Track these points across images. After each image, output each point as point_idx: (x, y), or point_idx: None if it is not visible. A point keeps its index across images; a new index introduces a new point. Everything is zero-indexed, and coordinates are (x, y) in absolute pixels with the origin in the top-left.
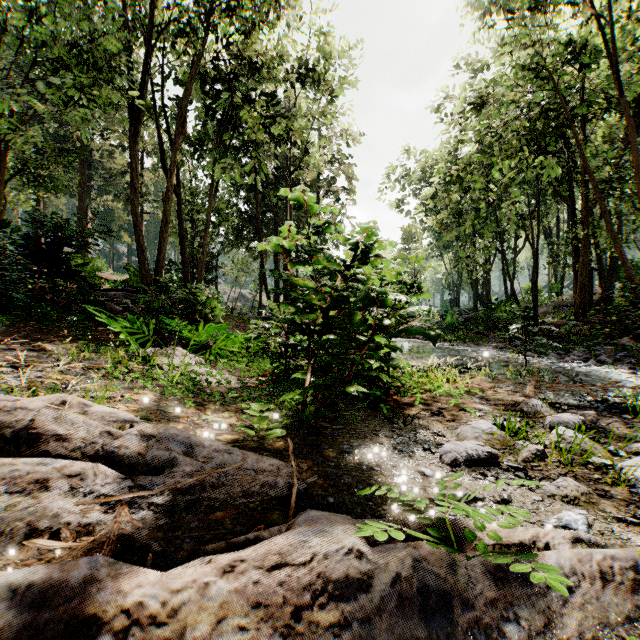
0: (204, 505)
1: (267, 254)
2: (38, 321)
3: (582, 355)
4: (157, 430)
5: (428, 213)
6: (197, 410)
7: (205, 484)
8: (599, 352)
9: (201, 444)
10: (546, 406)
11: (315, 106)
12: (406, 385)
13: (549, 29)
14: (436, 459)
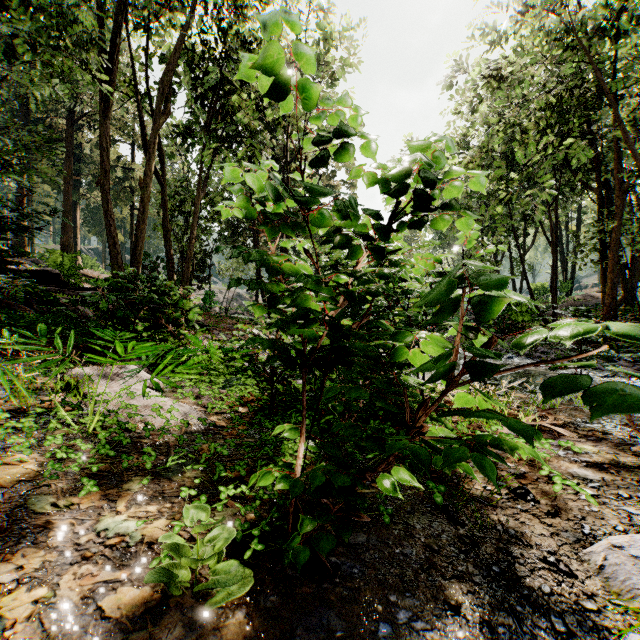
0: None
1: None
2: None
3: (631, 366)
4: None
5: None
6: (102, 499)
7: None
8: None
9: None
10: None
11: None
12: (453, 430)
13: None
14: None
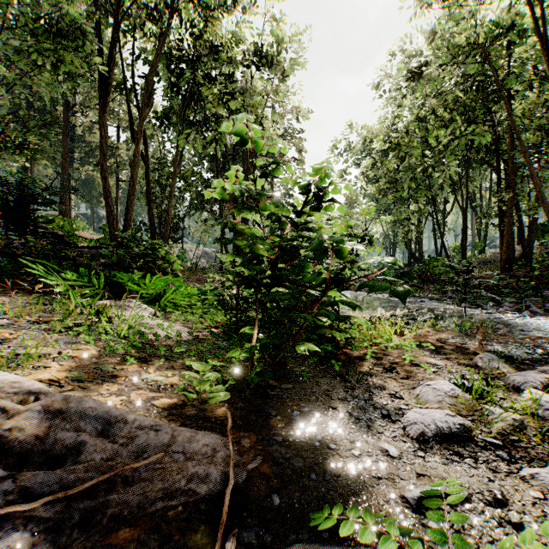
0: (108, 514)
1: (227, 217)
2: (2, 274)
3: (513, 306)
4: (67, 404)
5: (368, 181)
6: (139, 367)
7: (117, 478)
8: (527, 303)
9: (125, 417)
10: (502, 361)
11: (269, 85)
12: (356, 338)
13: (481, 9)
14: (399, 430)
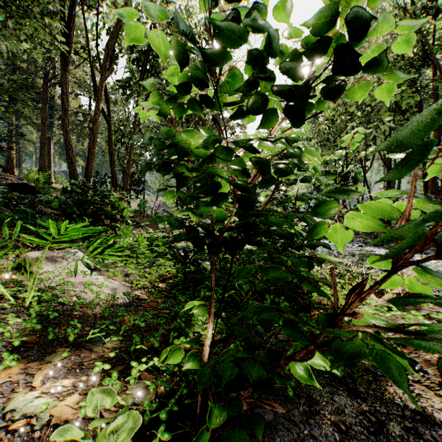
0: None
1: None
2: None
3: None
4: None
5: None
6: (21, 373)
7: None
8: None
9: None
10: None
11: None
12: None
13: None
14: None
